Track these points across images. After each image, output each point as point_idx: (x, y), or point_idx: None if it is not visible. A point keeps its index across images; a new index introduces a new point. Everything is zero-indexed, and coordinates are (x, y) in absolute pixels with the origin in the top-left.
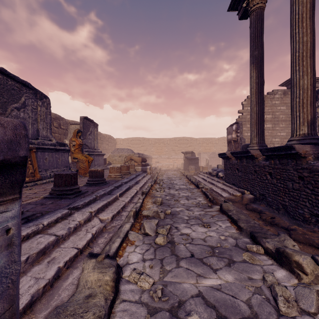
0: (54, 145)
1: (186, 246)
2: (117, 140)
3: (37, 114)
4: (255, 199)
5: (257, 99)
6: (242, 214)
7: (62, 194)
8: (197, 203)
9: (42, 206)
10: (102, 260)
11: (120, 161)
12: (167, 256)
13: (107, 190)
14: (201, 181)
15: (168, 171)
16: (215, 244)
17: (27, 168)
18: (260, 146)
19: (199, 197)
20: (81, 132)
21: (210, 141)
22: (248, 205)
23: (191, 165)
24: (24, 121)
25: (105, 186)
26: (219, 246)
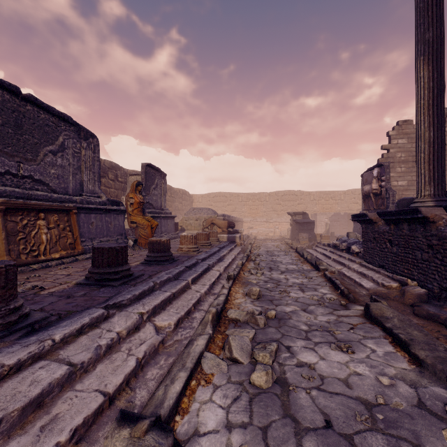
0: (103, 204)
1: (312, 396)
2: (195, 197)
3: (80, 160)
4: (430, 296)
5: (432, 118)
6: (414, 328)
7: (102, 279)
8: (320, 297)
9: (66, 300)
10: (141, 437)
11: (197, 227)
12: (275, 421)
13: (174, 273)
14: (321, 259)
15: (266, 241)
16: (371, 398)
17: (64, 236)
18: (438, 201)
19: (321, 287)
20: (142, 185)
21: (331, 196)
22: (417, 306)
23: (303, 232)
24: (62, 170)
25: (172, 266)
26: (382, 403)
